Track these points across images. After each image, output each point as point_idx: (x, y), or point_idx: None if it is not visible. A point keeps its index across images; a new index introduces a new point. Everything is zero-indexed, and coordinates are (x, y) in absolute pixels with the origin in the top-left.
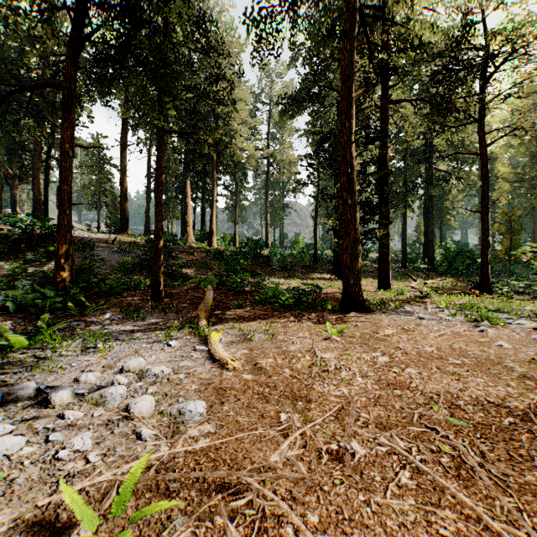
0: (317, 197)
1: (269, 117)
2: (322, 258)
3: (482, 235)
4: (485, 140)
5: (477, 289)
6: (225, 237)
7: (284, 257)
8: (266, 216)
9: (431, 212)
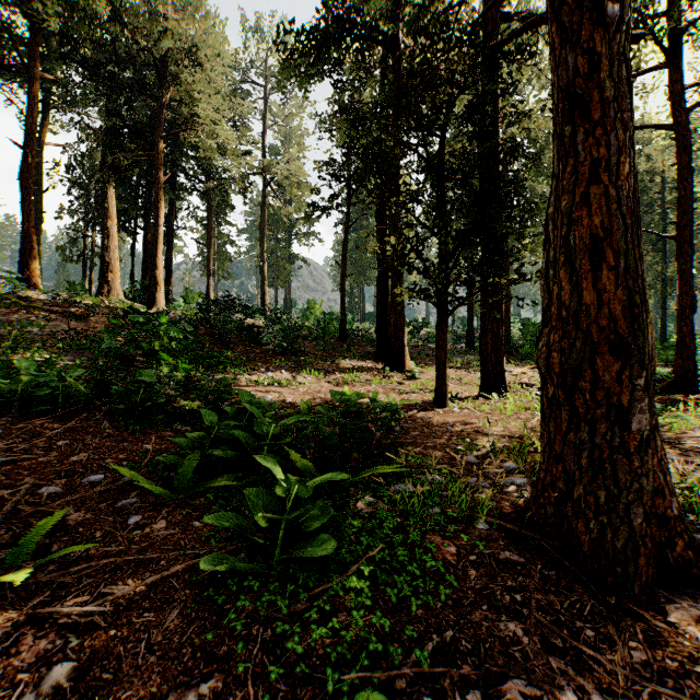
0: (346, 232)
1: (267, 111)
2: (353, 334)
3: (682, 284)
4: (684, 99)
5: (668, 389)
6: (189, 297)
7: (288, 327)
8: (262, 266)
9: (507, 269)
